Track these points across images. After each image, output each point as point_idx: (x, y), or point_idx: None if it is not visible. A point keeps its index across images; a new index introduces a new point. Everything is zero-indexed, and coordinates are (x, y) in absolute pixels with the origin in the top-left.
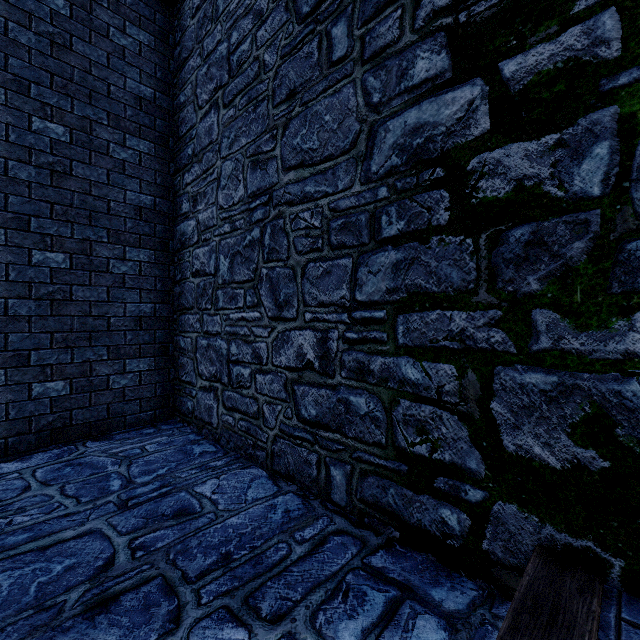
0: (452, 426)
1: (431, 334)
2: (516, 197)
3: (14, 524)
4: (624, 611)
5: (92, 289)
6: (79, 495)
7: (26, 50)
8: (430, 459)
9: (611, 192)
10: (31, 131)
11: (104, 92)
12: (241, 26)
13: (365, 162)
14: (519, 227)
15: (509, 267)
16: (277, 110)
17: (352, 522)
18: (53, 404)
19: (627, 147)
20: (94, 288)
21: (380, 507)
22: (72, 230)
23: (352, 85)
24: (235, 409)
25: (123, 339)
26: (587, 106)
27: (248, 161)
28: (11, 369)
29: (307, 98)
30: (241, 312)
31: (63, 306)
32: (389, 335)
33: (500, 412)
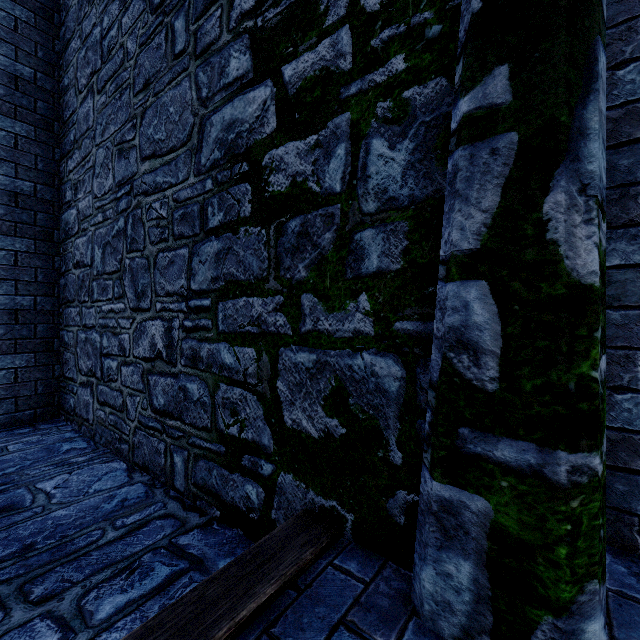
0: (253, 406)
1: (240, 320)
2: (292, 191)
3: None
4: (339, 558)
5: None
6: None
7: None
8: (239, 439)
9: (346, 189)
10: None
11: None
12: (110, 11)
13: (197, 155)
14: (294, 219)
15: (288, 256)
16: (137, 99)
17: (185, 506)
18: None
19: (355, 149)
20: None
21: (207, 489)
22: None
23: (188, 79)
24: (106, 403)
25: None
26: (333, 111)
27: (116, 149)
28: None
29: (158, 89)
30: (110, 304)
31: None
32: (213, 322)
33: (282, 390)
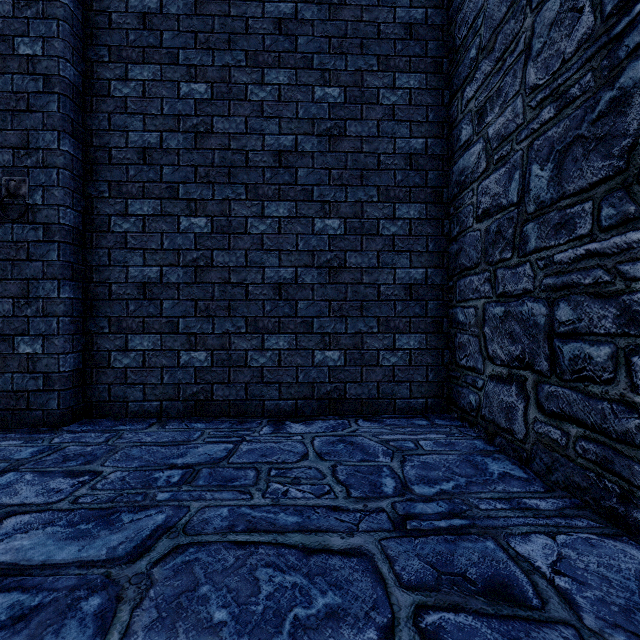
0: None
1: None
2: None
3: (288, 497)
4: None
5: (363, 255)
6: (349, 484)
7: (310, 25)
8: None
9: None
10: (314, 102)
11: (374, 35)
12: None
13: None
14: None
15: None
16: None
17: None
18: (330, 374)
19: None
20: (365, 253)
21: None
22: (346, 194)
23: None
24: (567, 417)
25: (392, 310)
26: None
27: None
28: (299, 335)
29: None
30: (584, 244)
31: (338, 274)
32: None
33: None
